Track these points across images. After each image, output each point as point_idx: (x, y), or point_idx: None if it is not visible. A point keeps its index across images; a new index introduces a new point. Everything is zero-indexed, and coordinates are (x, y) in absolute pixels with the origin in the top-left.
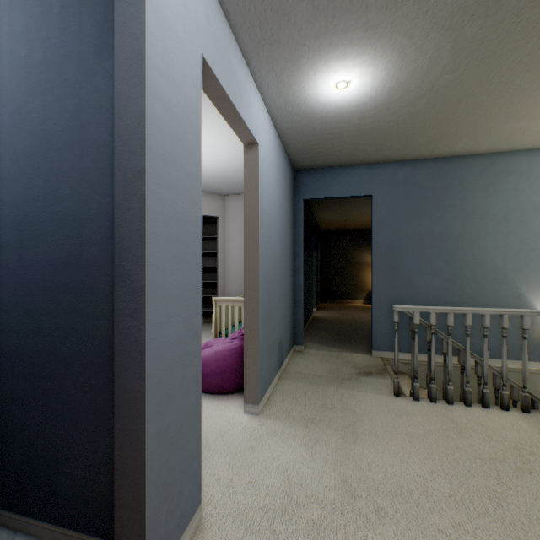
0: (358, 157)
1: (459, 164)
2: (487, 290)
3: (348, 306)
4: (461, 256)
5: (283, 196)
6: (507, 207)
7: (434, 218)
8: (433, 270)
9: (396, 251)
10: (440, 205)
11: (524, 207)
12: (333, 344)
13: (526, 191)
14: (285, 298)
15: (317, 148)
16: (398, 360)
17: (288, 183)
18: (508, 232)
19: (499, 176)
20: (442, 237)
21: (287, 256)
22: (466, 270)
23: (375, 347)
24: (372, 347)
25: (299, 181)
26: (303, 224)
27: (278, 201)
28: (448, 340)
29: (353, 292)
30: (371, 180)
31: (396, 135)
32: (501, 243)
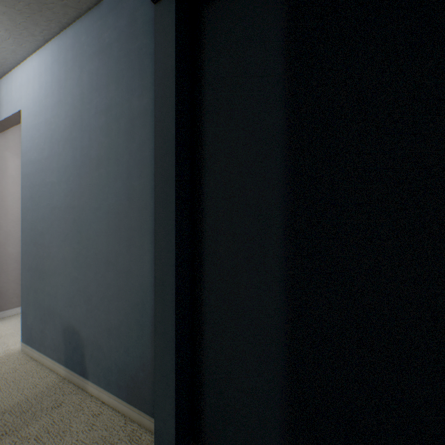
0: None
1: None
2: None
3: None
4: None
5: (85, 97)
6: None
7: None
8: None
9: None
10: None
11: None
12: None
13: None
14: (99, 272)
15: None
16: None
17: (116, 43)
18: None
19: None
20: None
21: (110, 194)
22: None
23: None
24: None
25: None
26: (162, 78)
27: (67, 121)
28: None
29: None
30: None
31: None
32: None
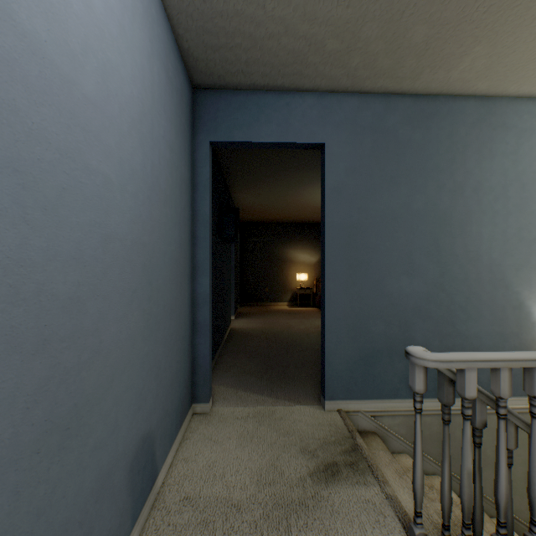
0: (306, 66)
1: (447, 107)
2: (482, 297)
3: (273, 310)
4: (449, 247)
5: (154, 96)
6: (506, 178)
7: (415, 188)
8: (412, 267)
9: (360, 238)
10: (423, 168)
11: (525, 179)
12: (260, 386)
13: (527, 156)
14: (165, 327)
15: (234, 15)
16: (364, 413)
17: (174, 90)
18: (507, 213)
19: (497, 132)
20: (425, 217)
21: (171, 239)
22: (455, 267)
23: (330, 394)
24: (325, 394)
25: (202, 108)
26: (210, 187)
27: (133, 89)
28: (533, 429)
29: (277, 293)
30: (323, 118)
31: (389, 0)
32: (499, 228)
